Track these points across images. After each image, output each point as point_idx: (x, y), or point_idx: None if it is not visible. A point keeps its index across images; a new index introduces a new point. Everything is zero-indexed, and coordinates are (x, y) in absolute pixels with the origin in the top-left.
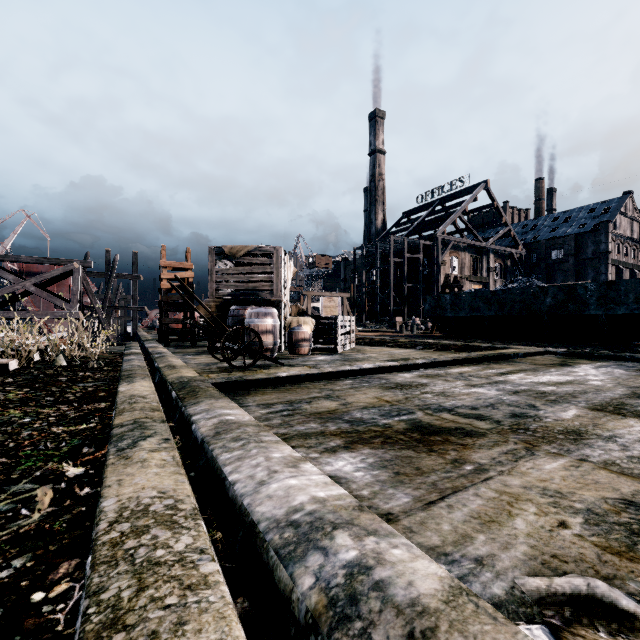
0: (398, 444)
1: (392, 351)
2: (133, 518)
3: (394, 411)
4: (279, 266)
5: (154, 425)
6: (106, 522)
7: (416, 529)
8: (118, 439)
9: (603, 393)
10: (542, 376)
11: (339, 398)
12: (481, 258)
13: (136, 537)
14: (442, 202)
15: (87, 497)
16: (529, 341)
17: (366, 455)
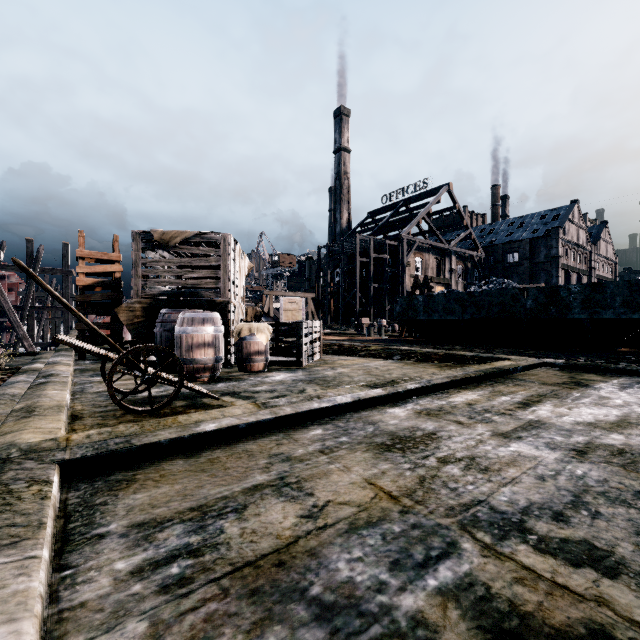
0: None
1: (367, 363)
2: None
3: (415, 541)
4: (227, 258)
5: None
6: None
7: None
8: None
9: None
10: (578, 408)
11: (301, 489)
12: (444, 260)
13: None
14: (406, 203)
15: None
16: (510, 347)
17: None
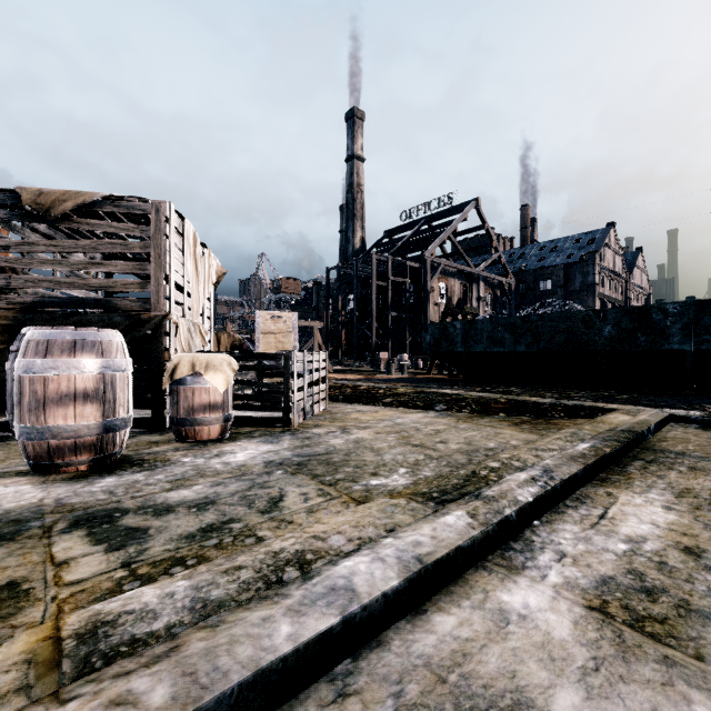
0: None
1: (398, 419)
2: None
3: None
4: (162, 242)
5: None
6: None
7: None
8: None
9: None
10: None
11: None
12: (471, 286)
13: None
14: (429, 221)
15: None
16: (584, 389)
17: None
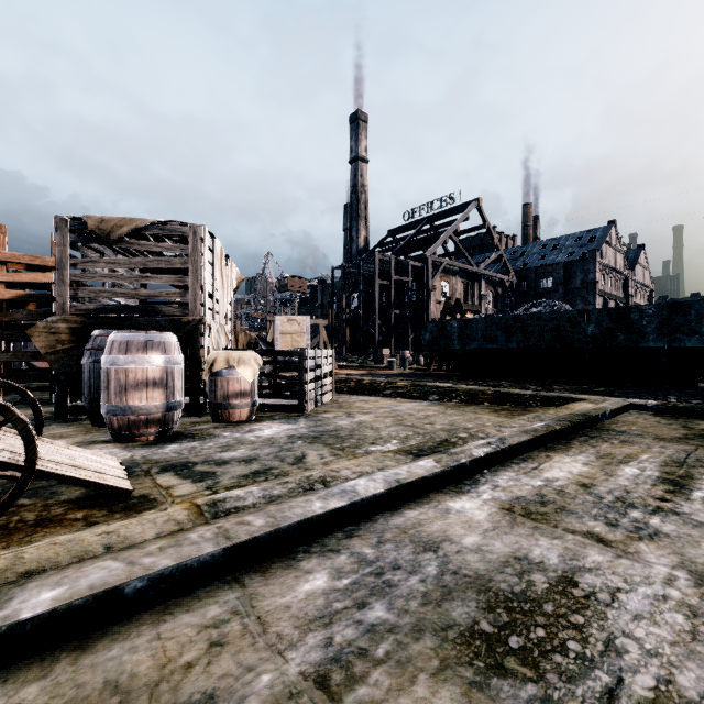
0: None
1: (395, 406)
2: None
3: None
4: (198, 259)
5: None
6: None
7: None
8: None
9: None
10: None
11: None
12: (472, 284)
13: None
14: (431, 220)
15: None
16: (568, 383)
17: None
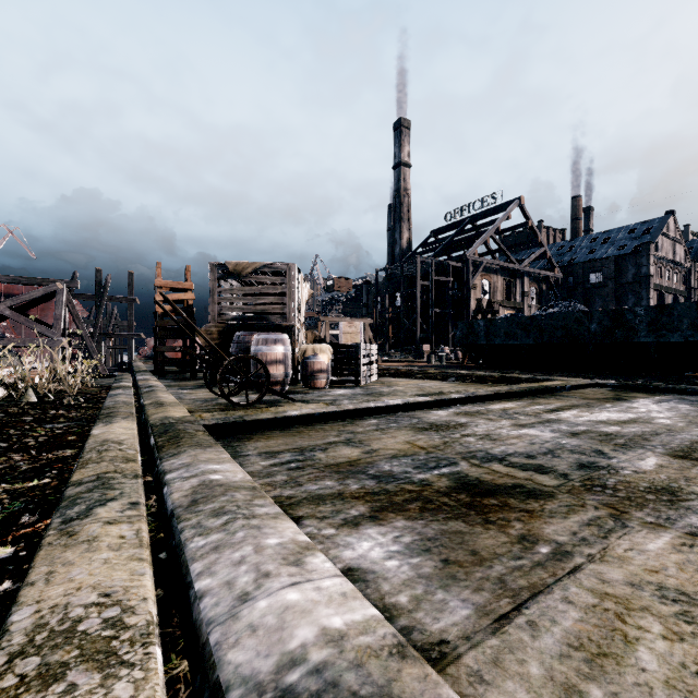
0: (442, 511)
1: (421, 383)
2: (48, 647)
3: (431, 461)
4: (292, 286)
5: (122, 482)
6: (5, 654)
7: (489, 675)
8: (69, 504)
9: (678, 434)
10: (599, 413)
11: (362, 443)
12: (515, 281)
13: (41, 688)
14: (473, 220)
15: (2, 598)
16: (572, 372)
17: (400, 530)
